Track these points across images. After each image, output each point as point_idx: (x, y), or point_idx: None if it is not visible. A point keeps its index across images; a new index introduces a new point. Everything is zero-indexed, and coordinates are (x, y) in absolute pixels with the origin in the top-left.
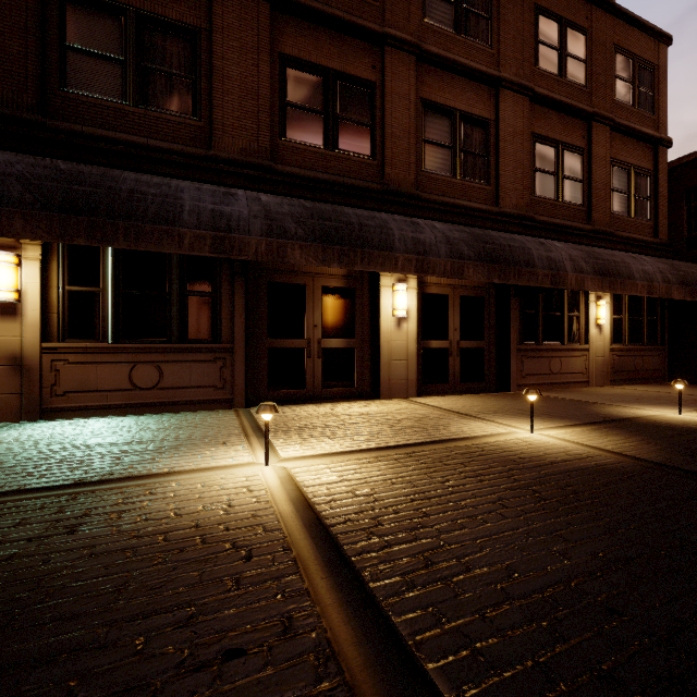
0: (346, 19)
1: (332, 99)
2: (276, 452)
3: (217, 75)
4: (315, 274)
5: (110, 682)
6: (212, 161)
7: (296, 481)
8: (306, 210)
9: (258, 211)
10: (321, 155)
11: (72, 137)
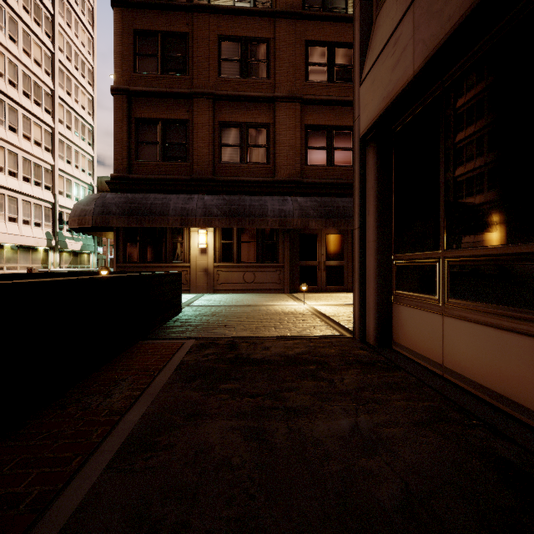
0: (338, 99)
1: (331, 140)
2: (306, 303)
3: (277, 143)
4: (322, 228)
5: (284, 320)
6: (275, 182)
7: (314, 308)
8: (317, 203)
9: (297, 207)
10: (325, 169)
11: (225, 183)
